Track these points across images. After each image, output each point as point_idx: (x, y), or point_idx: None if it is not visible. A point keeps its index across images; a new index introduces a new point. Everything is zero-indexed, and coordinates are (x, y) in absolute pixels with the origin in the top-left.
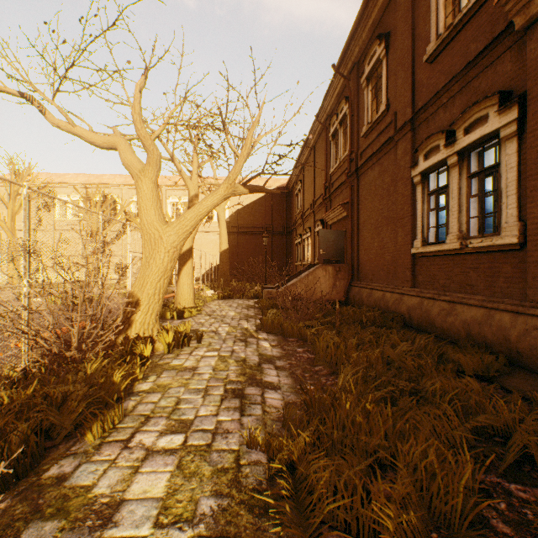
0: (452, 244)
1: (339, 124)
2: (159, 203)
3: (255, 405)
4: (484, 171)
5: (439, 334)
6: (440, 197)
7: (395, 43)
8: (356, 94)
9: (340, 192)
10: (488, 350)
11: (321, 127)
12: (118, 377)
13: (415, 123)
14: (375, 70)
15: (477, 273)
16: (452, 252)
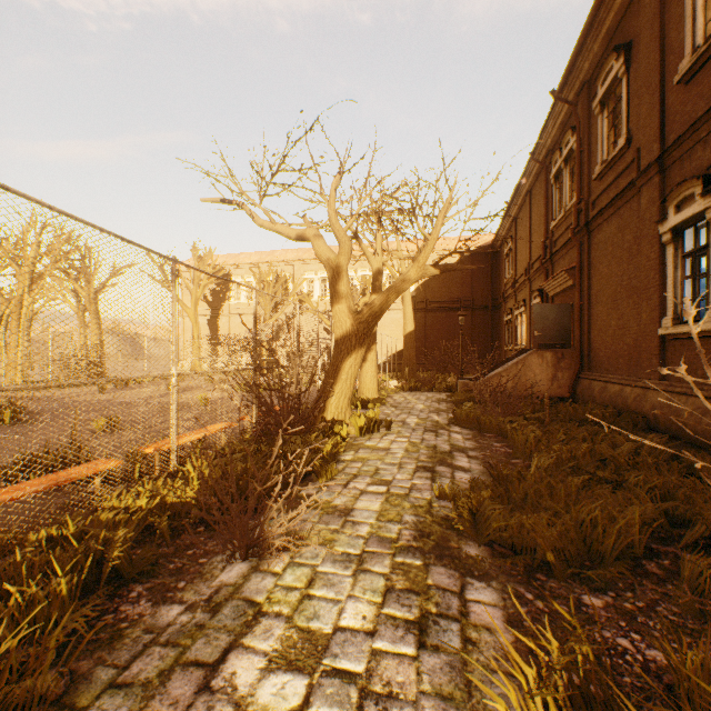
0: (710, 323)
1: (563, 163)
2: (349, 290)
3: (444, 478)
4: None
5: (691, 439)
6: (703, 258)
7: (638, 56)
8: (585, 123)
9: (564, 253)
10: None
11: (539, 166)
12: (328, 445)
13: (664, 164)
14: (612, 90)
15: None
16: None
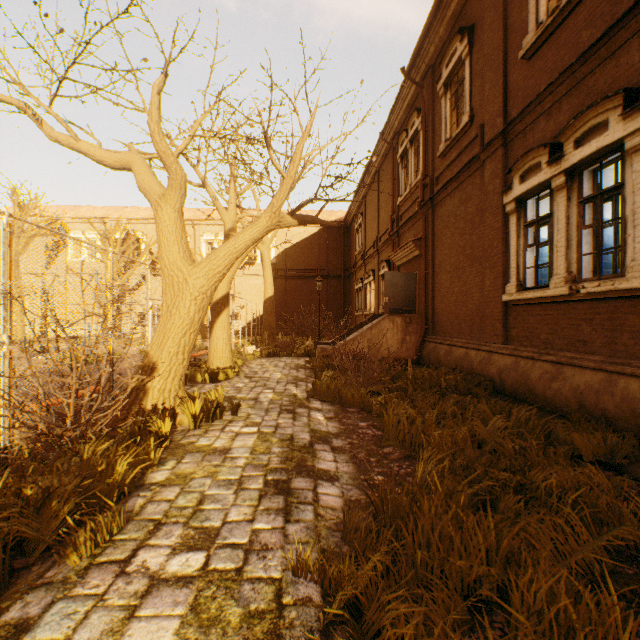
0: (558, 288)
1: (409, 143)
2: (184, 237)
3: (304, 505)
4: (602, 195)
5: (540, 403)
6: (541, 229)
7: (481, 37)
8: (430, 104)
9: (410, 226)
10: (610, 426)
11: (387, 147)
12: (122, 465)
13: (508, 137)
14: (455, 73)
15: (592, 326)
16: (558, 299)
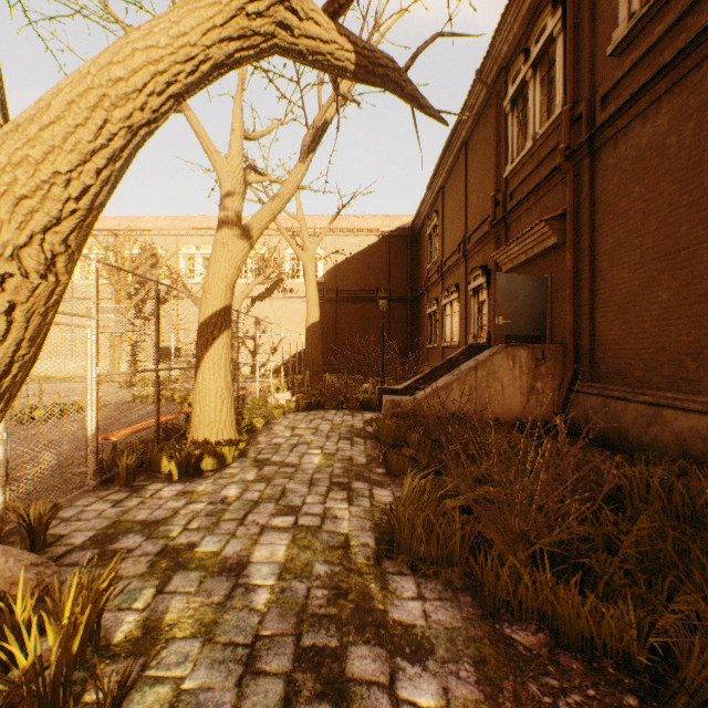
0: None
1: (531, 69)
2: None
3: None
4: None
5: None
6: None
7: None
8: None
9: (531, 205)
10: None
11: (484, 98)
12: None
13: None
14: None
15: None
16: None
